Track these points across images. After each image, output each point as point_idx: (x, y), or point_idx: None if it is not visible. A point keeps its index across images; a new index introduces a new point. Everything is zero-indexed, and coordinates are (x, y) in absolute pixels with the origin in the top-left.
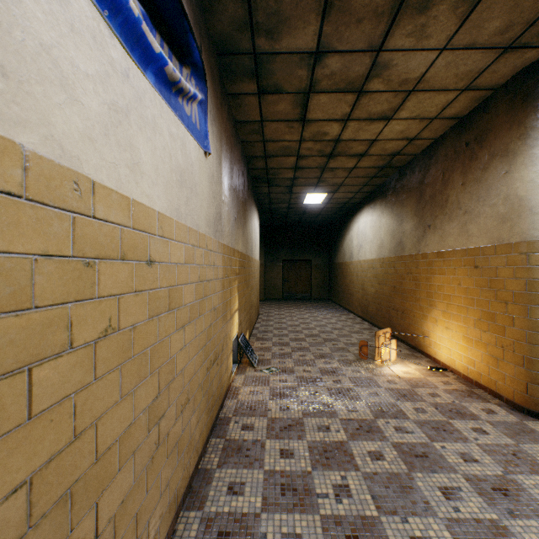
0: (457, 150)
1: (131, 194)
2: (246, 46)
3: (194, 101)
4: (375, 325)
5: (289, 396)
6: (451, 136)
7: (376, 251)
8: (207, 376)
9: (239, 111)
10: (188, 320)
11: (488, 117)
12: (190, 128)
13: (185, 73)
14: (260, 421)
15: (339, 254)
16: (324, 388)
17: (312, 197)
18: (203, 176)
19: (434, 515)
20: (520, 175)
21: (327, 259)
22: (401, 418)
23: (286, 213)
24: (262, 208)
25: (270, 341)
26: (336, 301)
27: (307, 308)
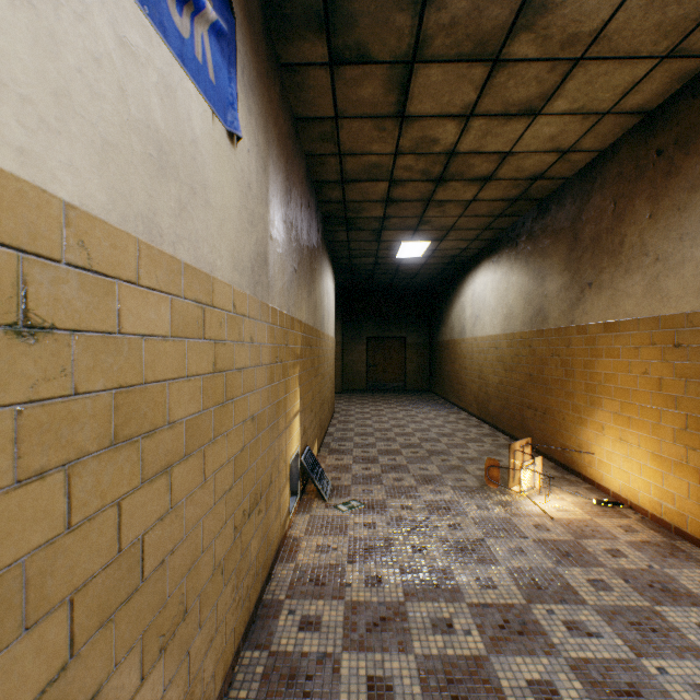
0: (641, 163)
1: None
2: None
3: (197, 14)
4: (499, 429)
5: (380, 555)
6: (630, 142)
7: (500, 323)
8: (235, 541)
9: (300, 99)
10: (182, 451)
11: None
12: (189, 66)
13: None
14: (332, 609)
15: (445, 329)
16: (436, 540)
17: (409, 247)
18: (225, 176)
19: None
20: None
21: (427, 336)
22: (572, 603)
23: (372, 272)
24: (338, 264)
25: (350, 455)
26: (440, 393)
27: (401, 404)
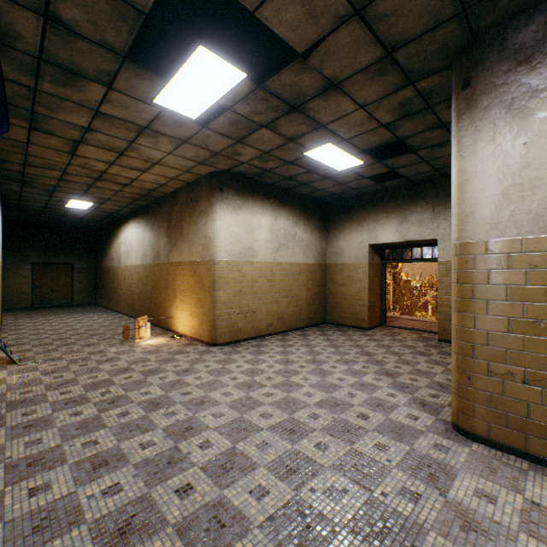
0: (188, 201)
1: None
2: (26, 106)
3: None
4: None
5: (62, 371)
6: (185, 191)
7: (141, 258)
8: None
9: None
10: None
11: (199, 189)
12: None
13: None
14: (38, 387)
15: (108, 259)
16: (93, 361)
17: (78, 203)
18: None
19: (154, 385)
20: (210, 226)
21: (93, 263)
22: (147, 362)
23: (42, 211)
24: (6, 202)
25: (29, 344)
26: (104, 304)
27: (70, 314)
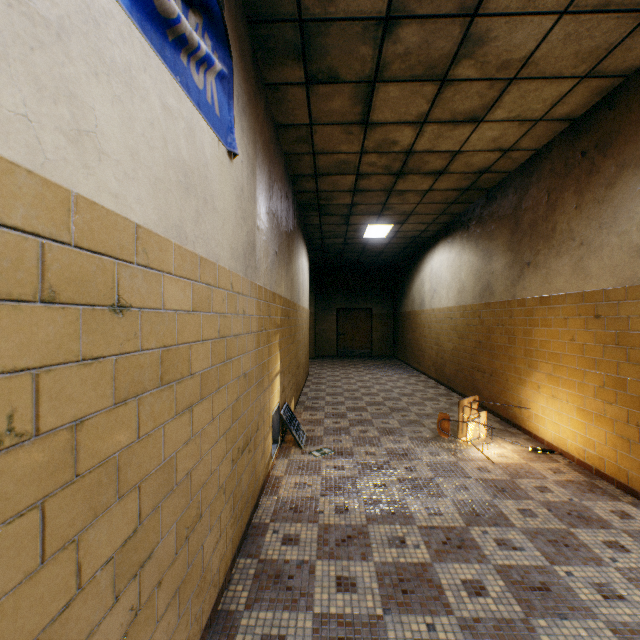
0: (569, 162)
1: (73, 183)
2: (288, 9)
3: (209, 69)
4: (453, 390)
5: (347, 490)
6: (560, 144)
7: (454, 297)
8: (233, 471)
9: (281, 110)
10: (199, 396)
11: (615, 115)
12: (203, 109)
13: (193, 22)
14: (308, 530)
15: (407, 301)
16: (394, 479)
17: (375, 230)
18: (226, 186)
19: None
20: None
21: (391, 308)
22: (503, 526)
23: (342, 250)
24: (312, 244)
25: (322, 411)
26: (403, 358)
27: (368, 368)
